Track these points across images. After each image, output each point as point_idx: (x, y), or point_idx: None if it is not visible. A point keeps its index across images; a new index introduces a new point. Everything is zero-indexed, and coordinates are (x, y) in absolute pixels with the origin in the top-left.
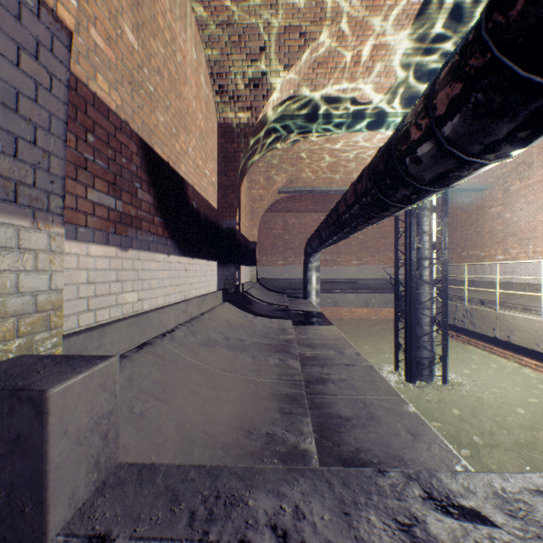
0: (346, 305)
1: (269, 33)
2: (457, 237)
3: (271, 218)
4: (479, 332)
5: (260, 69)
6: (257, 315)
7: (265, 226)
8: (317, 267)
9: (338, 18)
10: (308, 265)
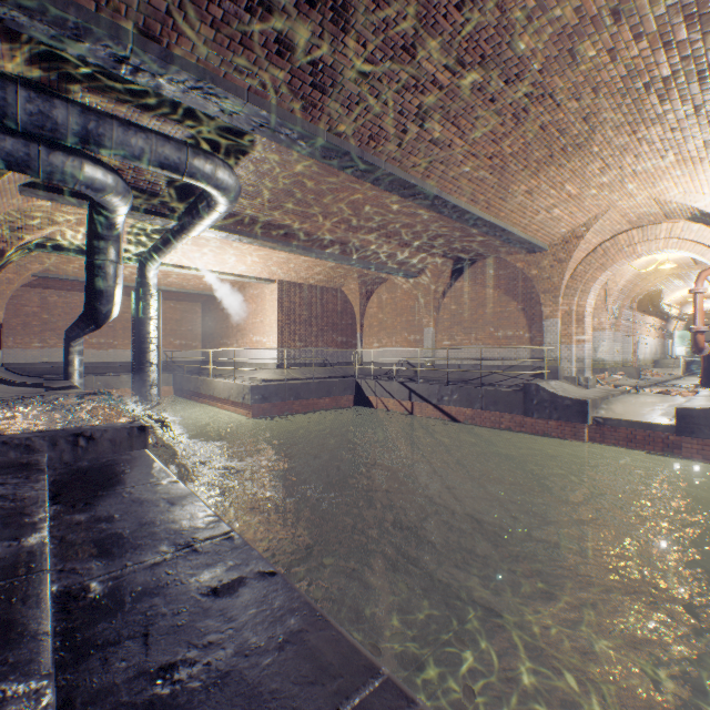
0: (120, 386)
1: (26, 215)
2: (219, 329)
3: (24, 293)
4: (206, 393)
5: (17, 226)
6: (13, 386)
7: (13, 302)
8: (82, 351)
9: (76, 221)
10: (71, 350)
